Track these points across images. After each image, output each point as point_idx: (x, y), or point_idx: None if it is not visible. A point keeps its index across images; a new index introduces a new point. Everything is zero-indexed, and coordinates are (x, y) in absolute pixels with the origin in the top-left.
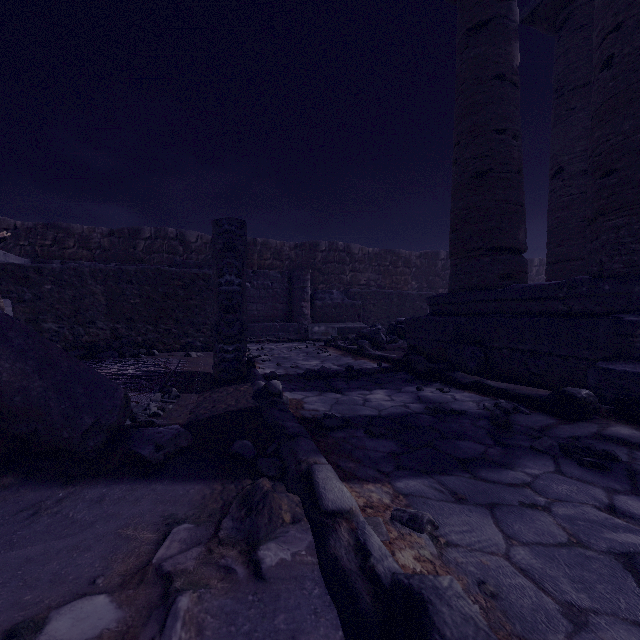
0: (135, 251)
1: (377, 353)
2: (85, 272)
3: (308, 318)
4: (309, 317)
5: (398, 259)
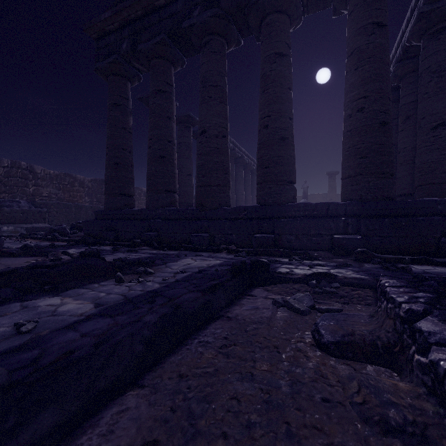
0: None
1: (66, 238)
2: None
3: None
4: None
5: (75, 181)
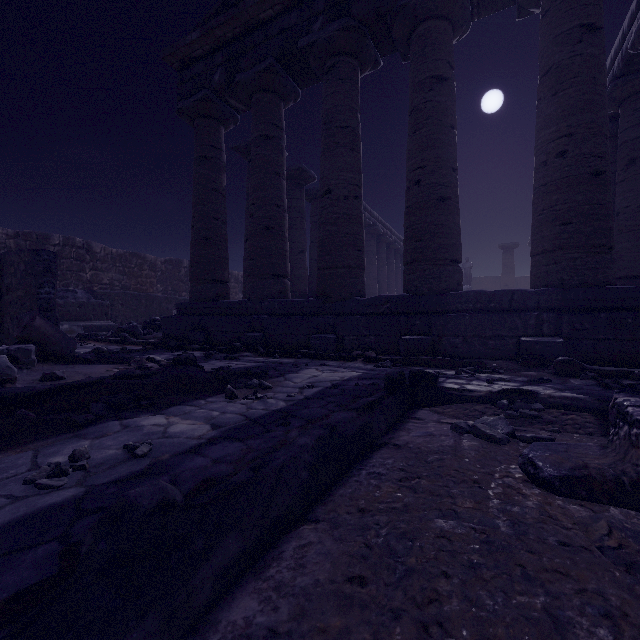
0: None
1: (140, 340)
2: None
3: None
4: None
5: (144, 263)
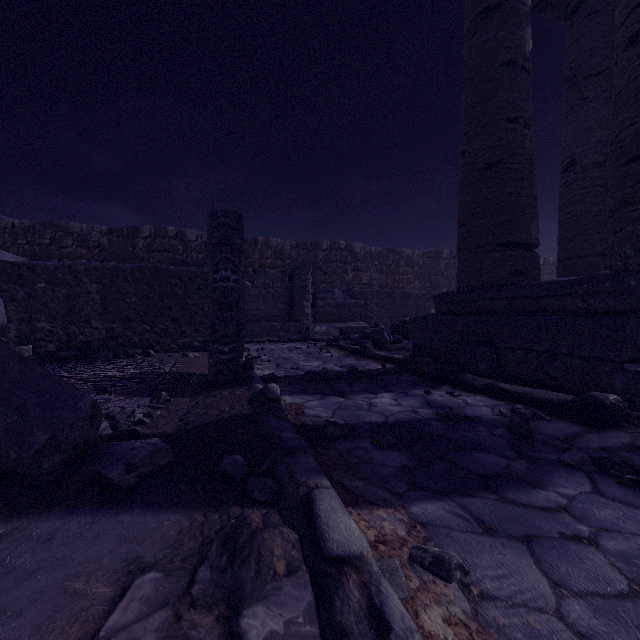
0: (134, 250)
1: (381, 354)
2: (80, 270)
3: (309, 318)
4: (310, 317)
5: (401, 258)
